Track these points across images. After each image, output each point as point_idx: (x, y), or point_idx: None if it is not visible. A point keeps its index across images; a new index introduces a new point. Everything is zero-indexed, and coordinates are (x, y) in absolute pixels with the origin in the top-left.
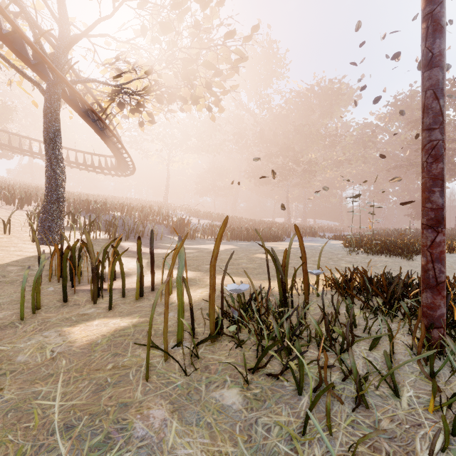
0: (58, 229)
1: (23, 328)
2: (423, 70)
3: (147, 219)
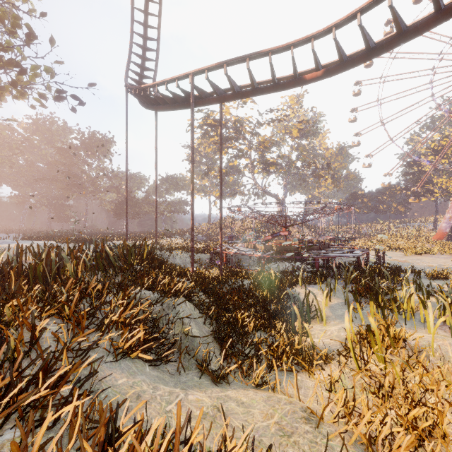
0: None
1: None
2: (126, 217)
3: None
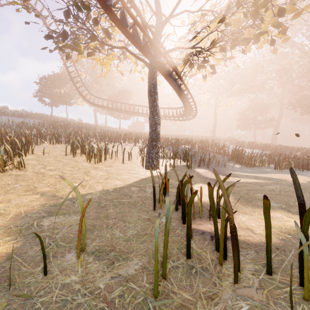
0: (156, 158)
1: None
2: None
3: (208, 150)
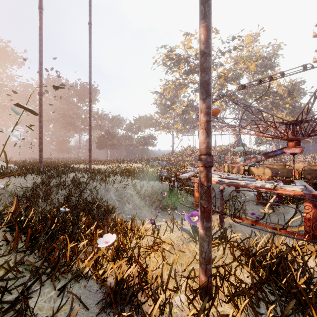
0: None
1: None
2: (39, 122)
3: None
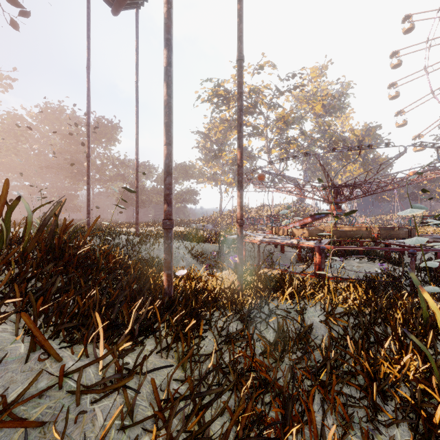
0: None
1: None
2: (87, 184)
3: None
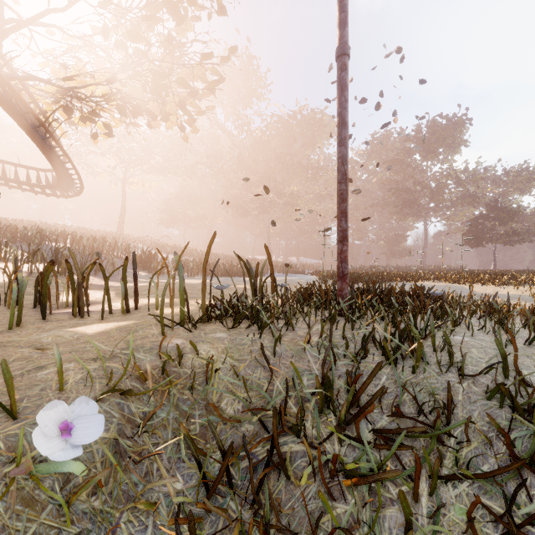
0: None
1: (23, 332)
2: (337, 146)
3: (102, 251)
